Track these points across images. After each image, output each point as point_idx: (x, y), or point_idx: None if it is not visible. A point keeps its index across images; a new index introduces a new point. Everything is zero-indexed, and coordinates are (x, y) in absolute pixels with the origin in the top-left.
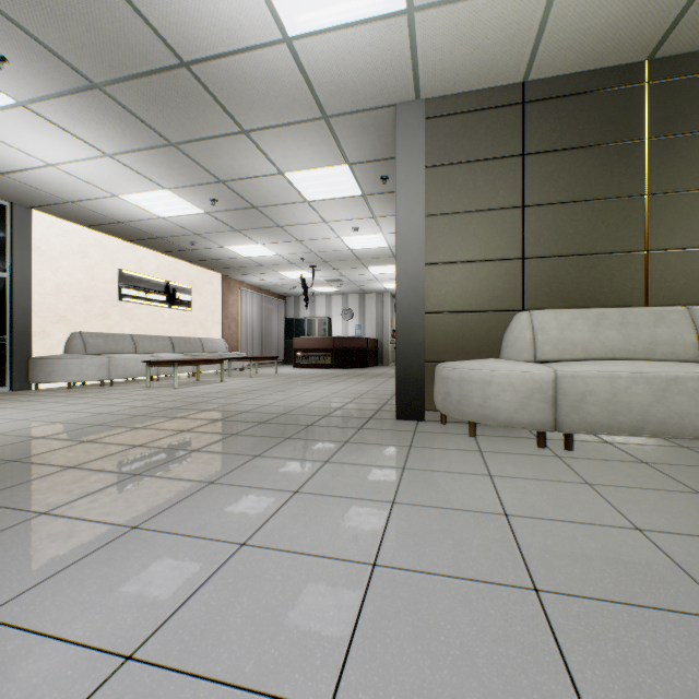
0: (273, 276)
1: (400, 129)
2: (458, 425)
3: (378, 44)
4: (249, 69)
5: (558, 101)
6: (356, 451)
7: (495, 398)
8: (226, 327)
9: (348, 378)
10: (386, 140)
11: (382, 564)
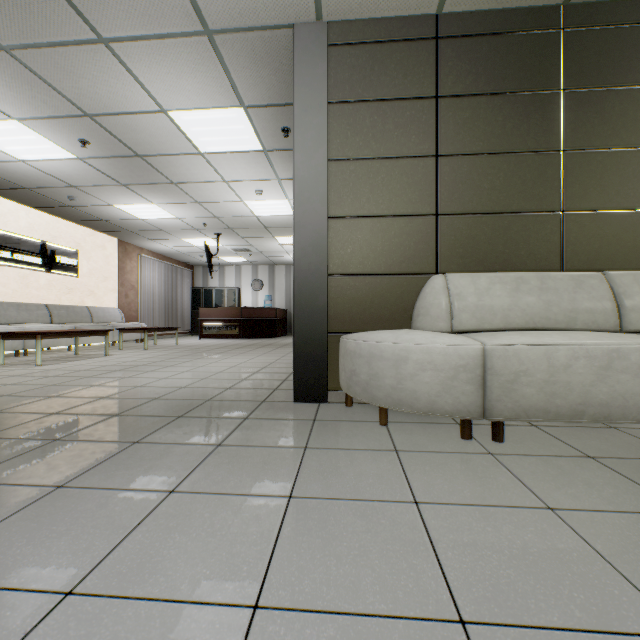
0: (176, 243)
1: (298, 54)
2: (365, 407)
3: None
4: None
5: (474, 39)
6: (227, 463)
7: (412, 378)
8: (123, 295)
9: (254, 349)
10: (284, 77)
11: None
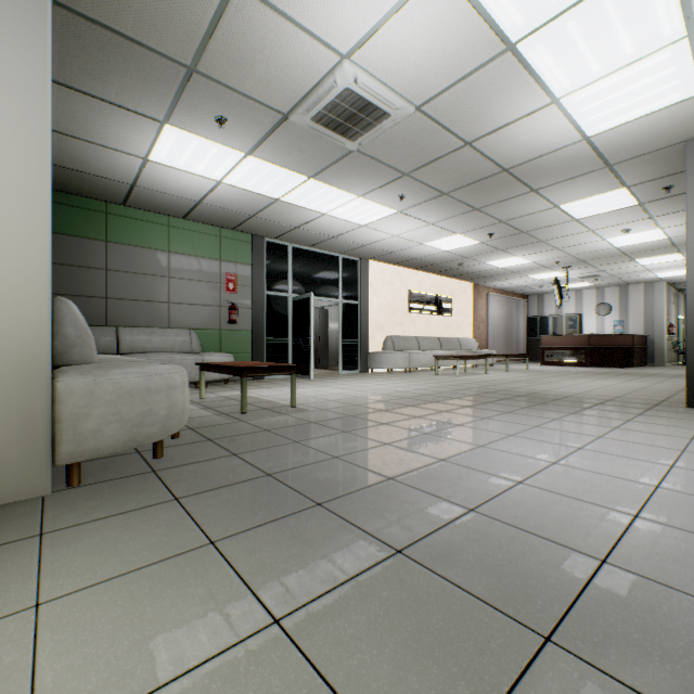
0: (520, 280)
1: (689, 161)
2: None
3: (668, 116)
4: (550, 160)
5: None
6: (651, 419)
7: None
8: (476, 328)
9: (613, 376)
10: (671, 163)
11: (688, 451)
